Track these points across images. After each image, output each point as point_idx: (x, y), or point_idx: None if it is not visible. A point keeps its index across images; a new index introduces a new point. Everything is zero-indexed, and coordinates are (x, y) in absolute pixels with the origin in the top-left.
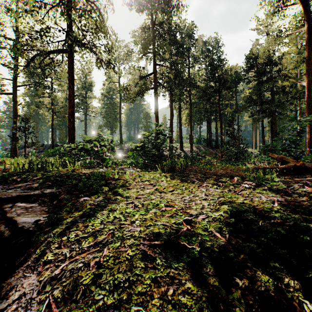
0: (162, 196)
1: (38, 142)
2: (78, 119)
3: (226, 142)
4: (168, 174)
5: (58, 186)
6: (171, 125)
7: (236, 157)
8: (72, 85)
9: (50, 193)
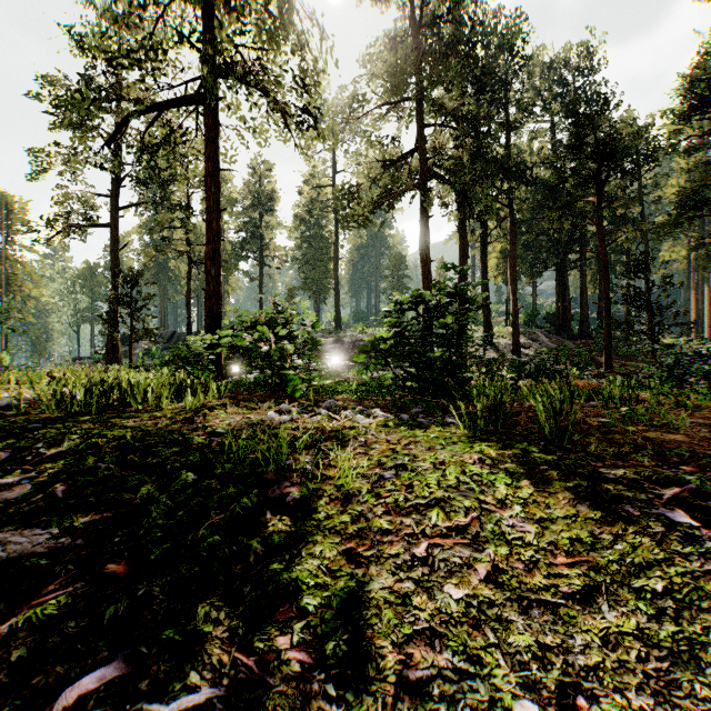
0: (555, 660)
1: (157, 327)
2: (245, 275)
3: (624, 322)
4: (509, 455)
5: (73, 515)
6: (463, 280)
7: (707, 372)
8: (214, 183)
9: (15, 562)
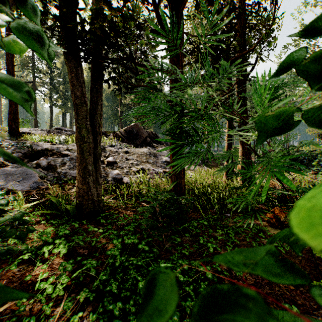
0: None
1: None
2: None
3: None
4: None
5: None
6: (51, 121)
7: None
8: None
9: None
